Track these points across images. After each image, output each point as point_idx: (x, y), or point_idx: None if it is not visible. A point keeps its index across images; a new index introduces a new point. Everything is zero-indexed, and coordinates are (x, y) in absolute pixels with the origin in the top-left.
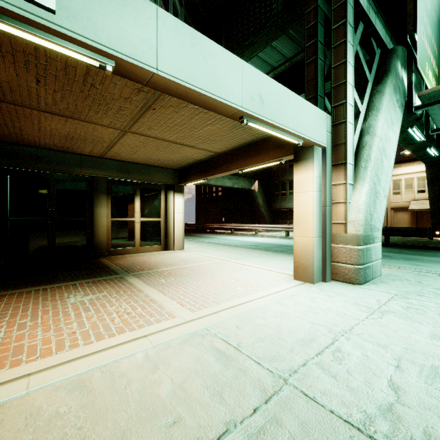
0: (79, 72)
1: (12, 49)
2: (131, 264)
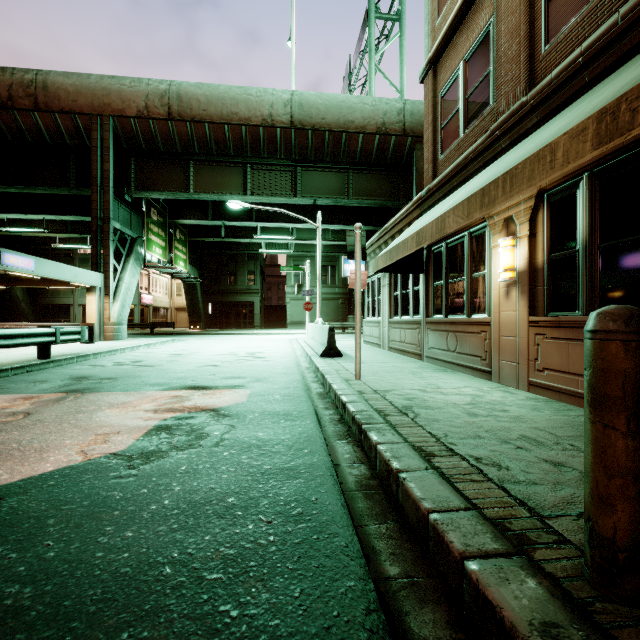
0: None
1: None
2: None
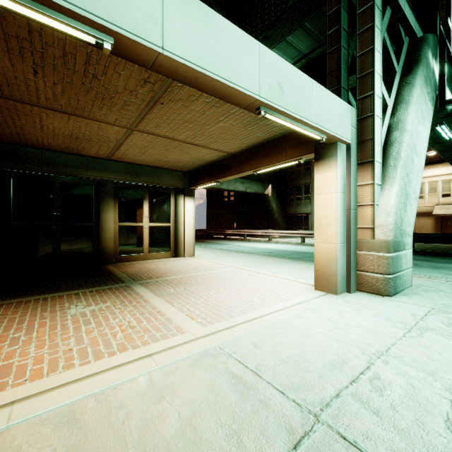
0: (79, 60)
1: (4, 34)
2: (139, 271)
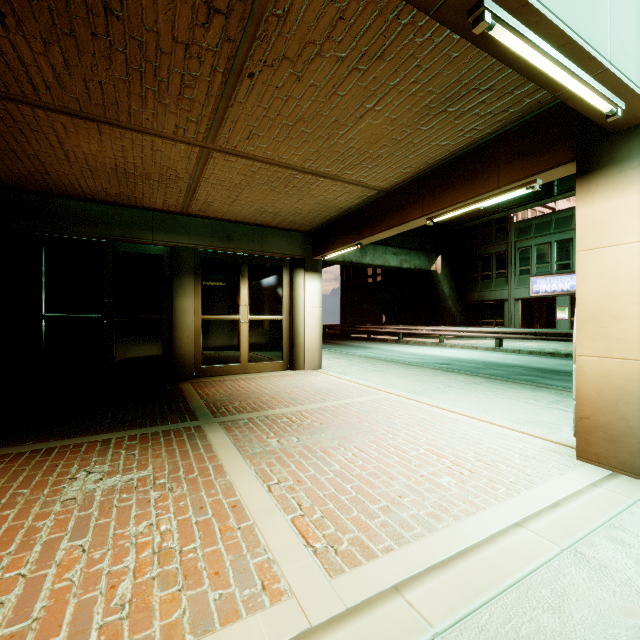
0: None
1: None
2: (227, 396)
